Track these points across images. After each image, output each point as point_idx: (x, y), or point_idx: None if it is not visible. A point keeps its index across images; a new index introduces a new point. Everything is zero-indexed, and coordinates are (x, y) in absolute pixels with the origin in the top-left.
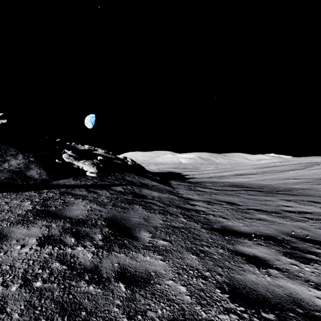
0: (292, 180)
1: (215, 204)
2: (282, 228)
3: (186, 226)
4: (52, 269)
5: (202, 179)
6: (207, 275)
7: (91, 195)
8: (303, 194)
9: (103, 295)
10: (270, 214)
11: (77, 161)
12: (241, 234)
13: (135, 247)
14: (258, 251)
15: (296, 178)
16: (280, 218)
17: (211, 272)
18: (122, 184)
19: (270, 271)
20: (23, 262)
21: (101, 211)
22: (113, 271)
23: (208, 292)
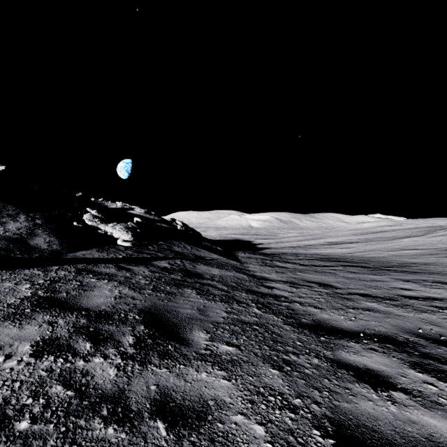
0: (409, 251)
1: (302, 286)
2: (403, 323)
3: (261, 321)
4: (49, 396)
5: (282, 250)
6: (298, 403)
7: (121, 274)
8: (426, 271)
9: (129, 444)
10: (382, 302)
11: (104, 224)
12: (343, 334)
13: (184, 356)
14: (371, 360)
15: (414, 249)
16: (398, 307)
17: (304, 399)
18: (168, 257)
19: (394, 394)
20: (4, 384)
21: (134, 298)
22: (148, 399)
23: (301, 436)
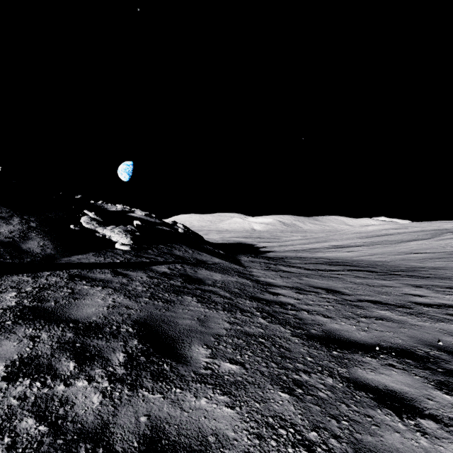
0: (416, 255)
1: (309, 292)
2: (420, 334)
3: (267, 332)
4: (17, 434)
5: (285, 254)
6: (314, 438)
7: (117, 280)
8: (436, 276)
9: None
10: (395, 310)
11: (102, 227)
12: (356, 347)
13: (181, 377)
14: (391, 379)
15: (422, 252)
16: (412, 316)
17: (320, 432)
18: (168, 261)
19: (422, 423)
20: None
21: (129, 307)
22: (136, 434)
23: None
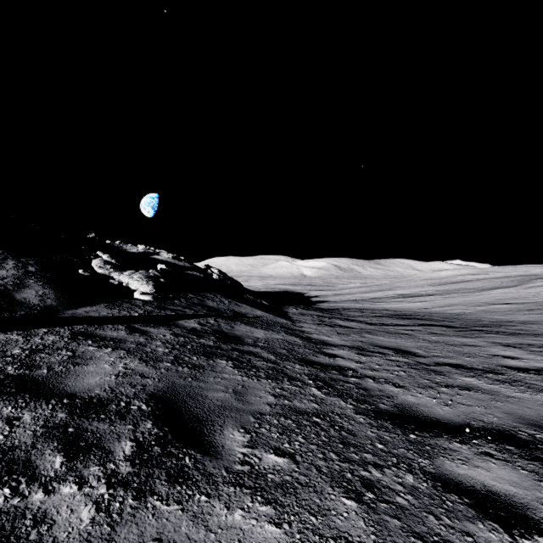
0: (501, 306)
1: (374, 353)
2: (519, 409)
3: (323, 408)
4: None
5: (342, 304)
6: None
7: (133, 338)
8: (528, 332)
9: None
10: (483, 376)
11: (119, 272)
12: (440, 428)
13: (208, 477)
14: (490, 475)
15: (508, 303)
16: (506, 384)
17: None
18: (199, 314)
19: None
20: None
21: (145, 376)
22: None
23: None
